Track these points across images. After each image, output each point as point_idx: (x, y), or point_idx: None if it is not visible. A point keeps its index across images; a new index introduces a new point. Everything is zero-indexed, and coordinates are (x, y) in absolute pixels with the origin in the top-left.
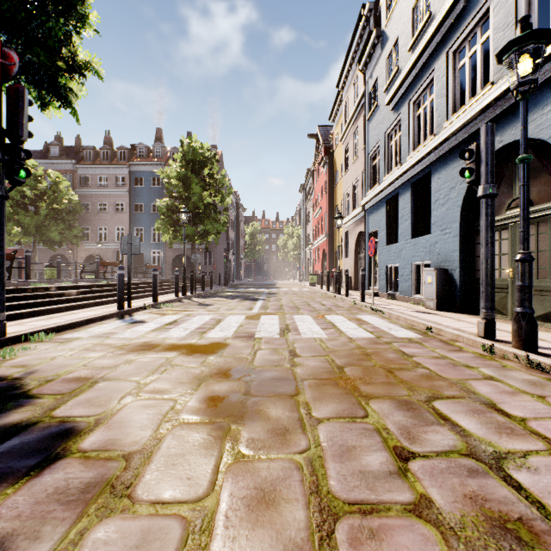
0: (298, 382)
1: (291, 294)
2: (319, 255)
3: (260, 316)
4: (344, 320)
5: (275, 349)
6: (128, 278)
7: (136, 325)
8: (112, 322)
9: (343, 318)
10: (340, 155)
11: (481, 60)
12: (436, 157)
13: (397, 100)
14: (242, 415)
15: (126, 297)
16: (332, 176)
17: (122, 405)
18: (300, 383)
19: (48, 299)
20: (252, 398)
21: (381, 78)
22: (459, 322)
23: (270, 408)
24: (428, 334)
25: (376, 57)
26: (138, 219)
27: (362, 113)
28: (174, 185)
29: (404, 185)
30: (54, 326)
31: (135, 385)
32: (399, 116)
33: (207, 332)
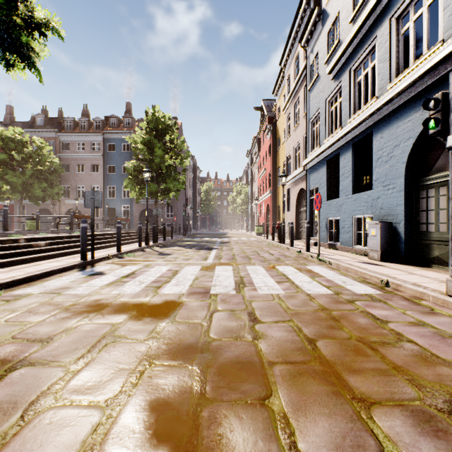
0: (266, 369)
1: (241, 244)
2: (264, 209)
3: (215, 267)
4: (296, 272)
5: (232, 311)
6: (91, 231)
7: (94, 277)
8: (71, 274)
9: (294, 270)
10: (282, 123)
11: (428, 22)
12: (378, 118)
13: (338, 69)
14: (194, 450)
15: None
16: (275, 141)
17: (25, 421)
18: (268, 371)
19: (15, 250)
20: (209, 404)
21: (322, 52)
22: (412, 275)
23: (235, 430)
24: (386, 289)
25: (317, 33)
26: (110, 178)
27: (303, 85)
28: (140, 149)
29: (345, 146)
30: (8, 281)
31: (59, 375)
32: (339, 84)
33: (162, 287)
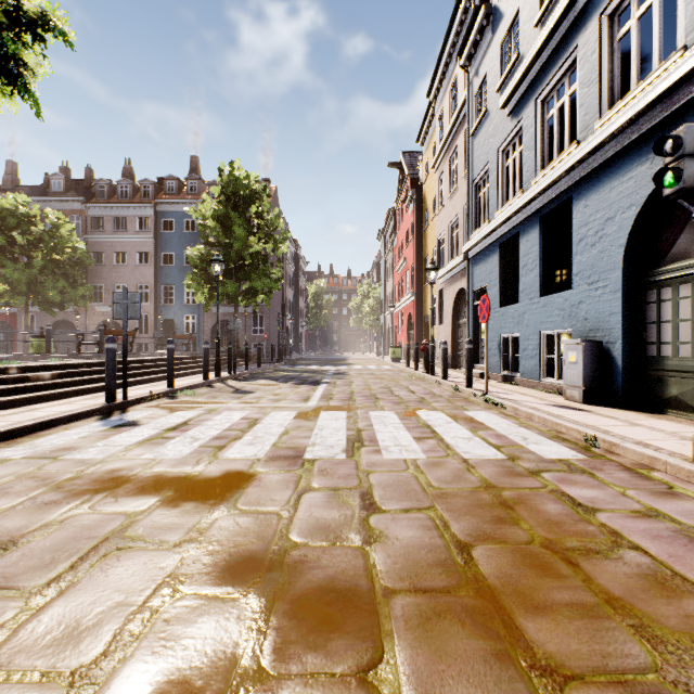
0: (378, 605)
1: (366, 375)
2: (404, 321)
3: (319, 413)
4: (448, 421)
5: (334, 491)
6: (123, 355)
7: (120, 430)
8: (86, 425)
9: (446, 418)
10: (432, 188)
11: (660, 18)
12: (581, 175)
13: (517, 99)
14: None
15: (130, 381)
16: (421, 216)
17: None
18: (382, 608)
19: None
20: (262, 680)
21: (492, 73)
22: (635, 427)
23: None
24: (593, 451)
25: (485, 45)
26: (166, 274)
27: (463, 127)
28: (211, 228)
29: (527, 220)
30: None
31: (4, 616)
32: (519, 123)
33: (227, 447)
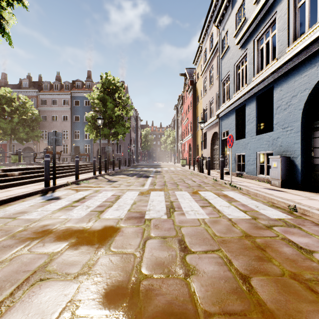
0: None
1: (170, 173)
2: (187, 147)
3: (150, 192)
4: (215, 197)
5: (164, 239)
6: (53, 163)
7: (50, 202)
8: (33, 199)
9: (214, 195)
10: (200, 85)
11: None
12: (278, 75)
13: (244, 40)
14: None
15: (57, 176)
16: (195, 98)
17: None
18: None
19: None
20: None
21: (231, 28)
22: (312, 201)
23: None
24: (295, 214)
25: (227, 15)
26: (76, 125)
27: (216, 55)
28: (96, 103)
29: (250, 98)
30: None
31: None
32: (245, 51)
33: (105, 211)
